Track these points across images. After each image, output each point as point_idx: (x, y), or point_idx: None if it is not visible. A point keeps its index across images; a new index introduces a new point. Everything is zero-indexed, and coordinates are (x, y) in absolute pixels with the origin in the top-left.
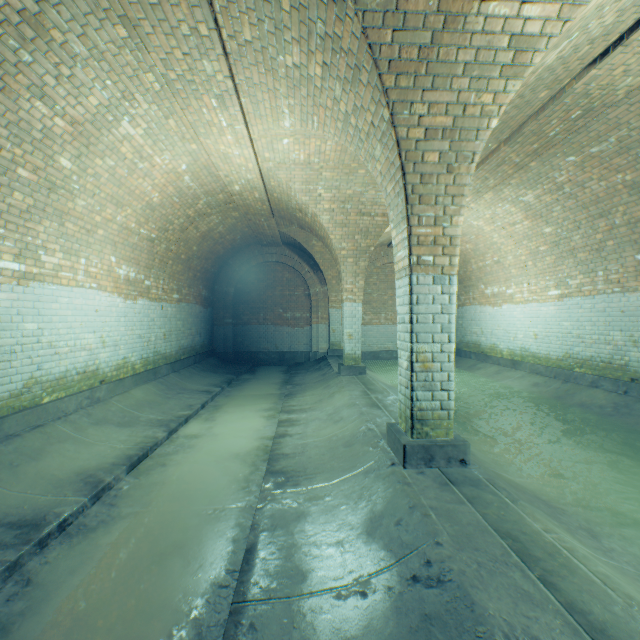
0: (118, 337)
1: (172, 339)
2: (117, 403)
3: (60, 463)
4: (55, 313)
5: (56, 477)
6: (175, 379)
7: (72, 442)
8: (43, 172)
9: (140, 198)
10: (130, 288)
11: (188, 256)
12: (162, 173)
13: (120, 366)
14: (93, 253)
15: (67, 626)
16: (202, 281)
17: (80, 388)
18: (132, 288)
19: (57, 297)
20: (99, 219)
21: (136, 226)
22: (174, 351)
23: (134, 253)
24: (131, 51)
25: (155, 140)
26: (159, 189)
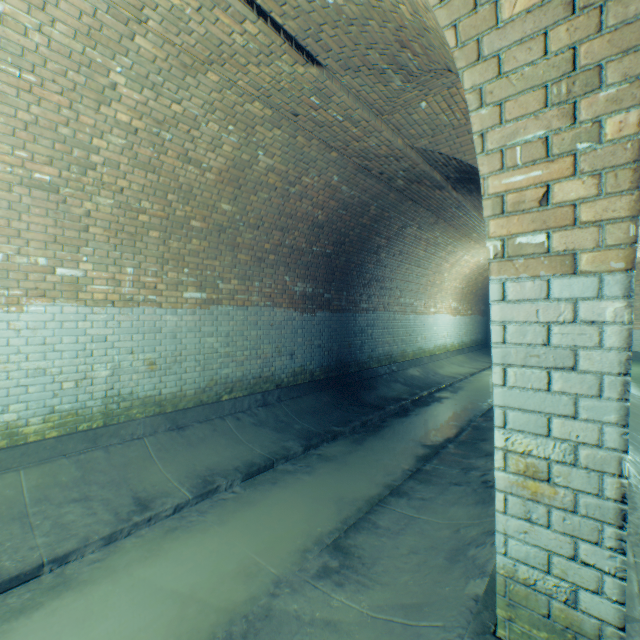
0: (450, 333)
1: (467, 335)
2: (453, 359)
3: (449, 370)
4: (438, 324)
5: (451, 372)
6: (471, 355)
7: (448, 366)
8: (440, 280)
9: (461, 274)
10: (454, 311)
11: (475, 290)
12: (472, 263)
13: (451, 345)
14: (446, 300)
15: (474, 388)
16: (481, 301)
17: (442, 351)
18: (454, 311)
19: (438, 318)
20: (448, 287)
21: (458, 285)
22: (468, 341)
23: (456, 296)
24: (473, 244)
25: (472, 256)
26: (469, 269)
